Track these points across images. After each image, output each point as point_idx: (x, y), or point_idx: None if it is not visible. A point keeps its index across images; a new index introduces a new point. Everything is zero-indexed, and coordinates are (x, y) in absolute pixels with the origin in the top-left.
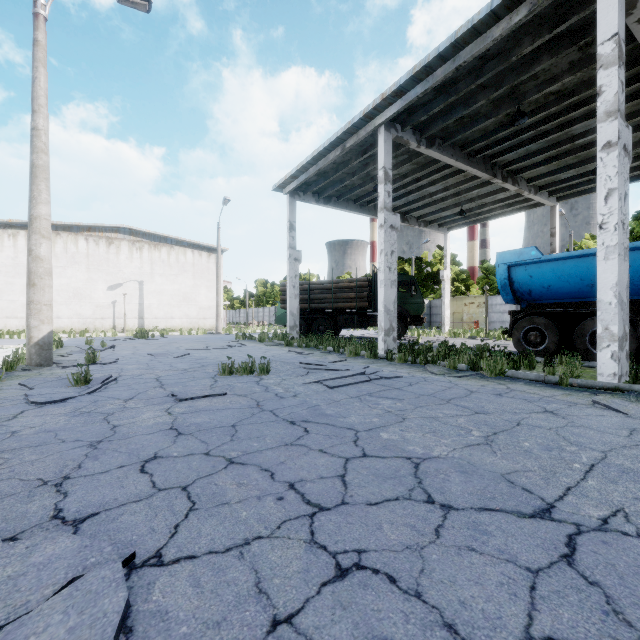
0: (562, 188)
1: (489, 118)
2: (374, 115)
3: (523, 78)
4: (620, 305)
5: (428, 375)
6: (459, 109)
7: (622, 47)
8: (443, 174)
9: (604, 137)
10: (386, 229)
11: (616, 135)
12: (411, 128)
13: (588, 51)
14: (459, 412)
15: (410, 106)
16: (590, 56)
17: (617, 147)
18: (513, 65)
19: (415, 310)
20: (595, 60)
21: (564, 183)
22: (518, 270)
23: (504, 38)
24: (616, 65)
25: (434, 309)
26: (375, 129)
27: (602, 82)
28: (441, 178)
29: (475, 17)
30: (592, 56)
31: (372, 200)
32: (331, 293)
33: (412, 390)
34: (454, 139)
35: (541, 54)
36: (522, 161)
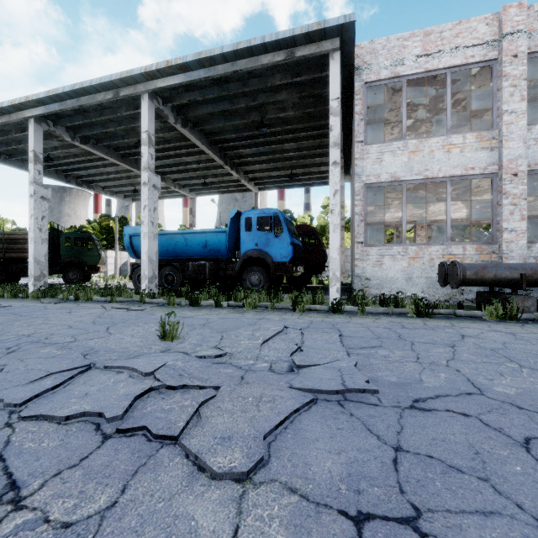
0: (196, 189)
1: (124, 139)
2: (23, 108)
3: (132, 125)
4: (150, 262)
5: (37, 304)
6: (99, 127)
7: (152, 138)
8: (112, 161)
9: (143, 179)
10: (36, 199)
11: (147, 180)
12: (65, 126)
13: (166, 125)
14: (10, 317)
15: (56, 113)
16: (169, 127)
17: (147, 185)
18: (125, 116)
19: (92, 261)
20: (171, 130)
21: (194, 186)
22: (135, 239)
23: (109, 101)
24: (147, 146)
25: (138, 260)
26: (26, 118)
27: (143, 151)
28: (111, 164)
29: (84, 83)
30: (169, 128)
31: (52, 165)
32: (3, 243)
33: (1, 312)
34: (105, 143)
35: (139, 117)
36: (163, 168)
